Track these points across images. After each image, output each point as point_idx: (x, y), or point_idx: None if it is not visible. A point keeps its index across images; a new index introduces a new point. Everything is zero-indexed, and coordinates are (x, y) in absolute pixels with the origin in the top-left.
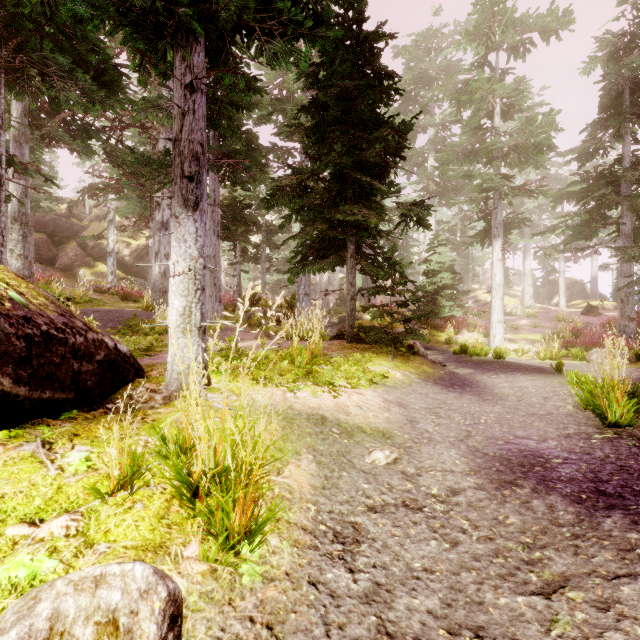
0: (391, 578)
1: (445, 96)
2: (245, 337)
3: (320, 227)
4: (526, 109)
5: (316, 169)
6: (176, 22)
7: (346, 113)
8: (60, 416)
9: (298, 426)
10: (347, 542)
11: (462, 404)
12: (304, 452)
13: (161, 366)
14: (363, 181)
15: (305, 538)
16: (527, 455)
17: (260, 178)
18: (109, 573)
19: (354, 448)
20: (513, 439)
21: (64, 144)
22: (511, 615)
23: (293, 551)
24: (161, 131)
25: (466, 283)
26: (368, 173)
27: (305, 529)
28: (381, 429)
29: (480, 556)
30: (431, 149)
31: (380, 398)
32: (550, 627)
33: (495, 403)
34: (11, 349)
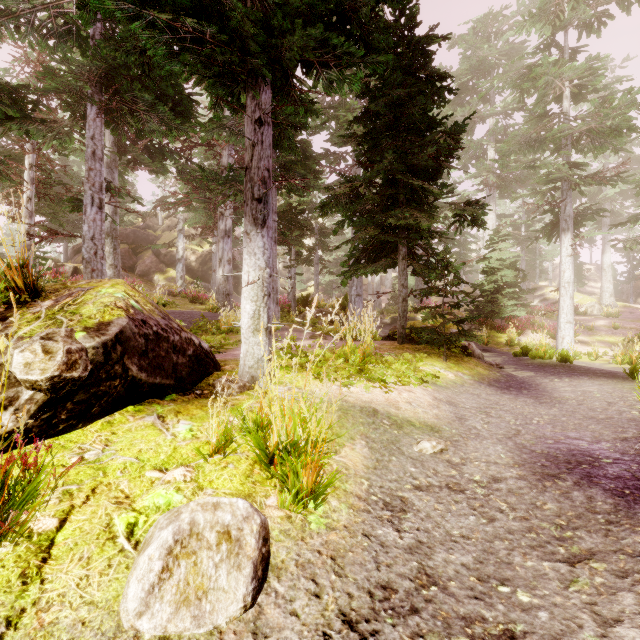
0: (432, 539)
1: (505, 84)
2: (300, 337)
3: (372, 232)
4: (602, 88)
5: (368, 176)
6: (248, 68)
7: (398, 119)
8: (165, 398)
9: (352, 416)
10: (395, 510)
11: (515, 405)
12: (358, 438)
13: (232, 361)
14: (415, 184)
15: (359, 504)
16: (576, 454)
17: (314, 185)
18: (222, 502)
19: (403, 438)
20: (564, 439)
21: (145, 166)
22: (535, 574)
23: (350, 512)
24: (224, 147)
25: (532, 280)
26: (420, 176)
27: (359, 497)
28: (429, 424)
29: (514, 531)
30: (491, 140)
31: (430, 396)
32: (569, 585)
33: (552, 406)
34: (136, 344)
